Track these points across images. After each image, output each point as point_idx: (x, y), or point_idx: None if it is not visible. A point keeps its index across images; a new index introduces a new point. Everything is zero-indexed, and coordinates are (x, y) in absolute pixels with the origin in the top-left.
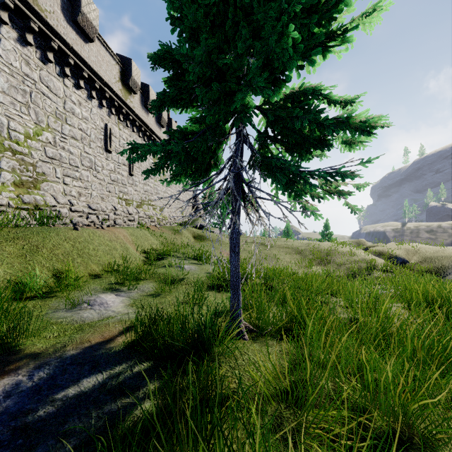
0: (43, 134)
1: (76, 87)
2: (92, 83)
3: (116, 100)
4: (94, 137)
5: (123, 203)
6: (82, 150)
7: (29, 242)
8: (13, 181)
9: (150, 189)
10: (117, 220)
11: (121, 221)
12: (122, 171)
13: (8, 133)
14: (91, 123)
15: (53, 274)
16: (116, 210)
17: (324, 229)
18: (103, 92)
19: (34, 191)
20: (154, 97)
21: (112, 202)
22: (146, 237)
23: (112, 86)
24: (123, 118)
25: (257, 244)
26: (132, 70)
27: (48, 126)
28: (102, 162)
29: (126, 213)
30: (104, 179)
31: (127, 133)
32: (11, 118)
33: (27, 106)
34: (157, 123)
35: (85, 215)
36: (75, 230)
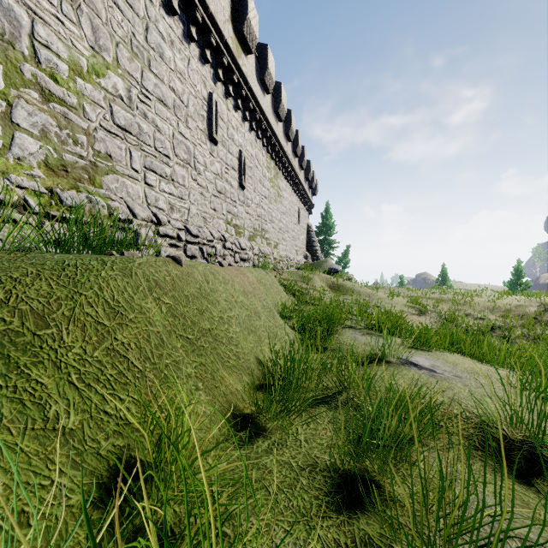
0: (107, 76)
1: (166, 9)
2: (190, 12)
3: (225, 54)
4: (194, 111)
5: (232, 232)
6: (176, 129)
7: (5, 305)
8: (44, 158)
9: (263, 214)
10: (227, 258)
11: (232, 259)
12: (231, 178)
13: (32, 47)
14: (188, 85)
15: (94, 470)
16: (226, 240)
17: (514, 276)
18: (206, 35)
19: (88, 188)
20: (273, 66)
21: (218, 227)
22: (276, 287)
23: (220, 26)
24: (232, 92)
25: (431, 299)
26: (248, 7)
27: (117, 62)
28: (205, 158)
29: (237, 247)
30: (207, 187)
31: (237, 118)
32: (39, 16)
33: (76, 5)
34: (273, 112)
35: (180, 245)
36: (173, 266)
